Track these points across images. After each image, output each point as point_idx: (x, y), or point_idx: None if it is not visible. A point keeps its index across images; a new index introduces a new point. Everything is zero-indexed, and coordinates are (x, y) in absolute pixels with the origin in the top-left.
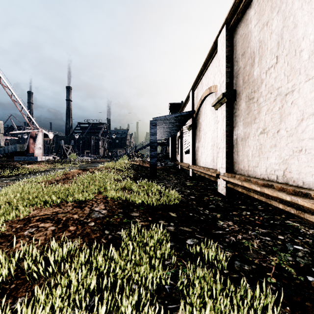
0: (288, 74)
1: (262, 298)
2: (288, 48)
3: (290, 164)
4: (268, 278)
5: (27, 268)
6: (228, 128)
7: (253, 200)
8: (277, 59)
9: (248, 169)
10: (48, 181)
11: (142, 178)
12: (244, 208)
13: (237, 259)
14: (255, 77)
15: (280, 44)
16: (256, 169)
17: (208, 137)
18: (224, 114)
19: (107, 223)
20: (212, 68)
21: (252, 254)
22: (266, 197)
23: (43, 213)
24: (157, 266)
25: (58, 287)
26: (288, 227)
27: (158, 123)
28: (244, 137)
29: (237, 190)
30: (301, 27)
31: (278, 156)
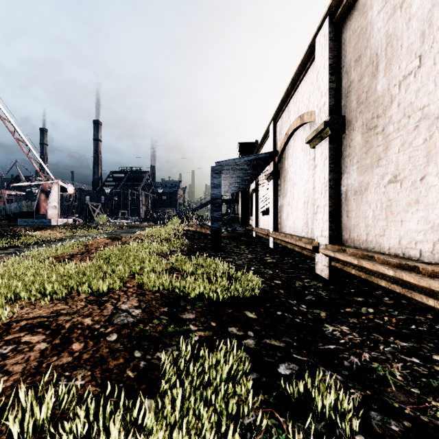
0: None
1: None
2: None
3: None
4: None
5: None
6: (332, 176)
7: (374, 288)
8: (421, 60)
9: (366, 239)
10: (59, 256)
11: (200, 251)
12: (361, 301)
13: (374, 407)
14: (380, 93)
15: (427, 35)
16: (381, 239)
17: (298, 190)
18: (327, 154)
19: (139, 335)
20: (305, 87)
21: (397, 395)
22: (402, 285)
23: (36, 313)
24: None
25: None
26: None
27: (223, 171)
28: (359, 189)
29: (348, 271)
30: None
31: (424, 218)
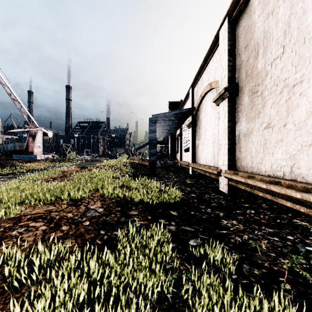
0: (296, 64)
1: (281, 310)
2: (296, 36)
3: (298, 160)
4: (282, 284)
5: (9, 274)
6: (230, 124)
7: (257, 198)
8: (284, 49)
9: (251, 166)
10: (45, 179)
11: (141, 176)
12: (247, 206)
13: (245, 262)
14: (259, 69)
15: (287, 33)
16: (260, 166)
17: (208, 134)
18: (226, 109)
19: (103, 222)
20: (212, 64)
21: (261, 257)
22: (272, 195)
23: (36, 211)
24: (158, 272)
25: (39, 300)
26: (296, 227)
27: (157, 121)
28: (247, 133)
29: (239, 187)
30: (311, 13)
31: (285, 151)
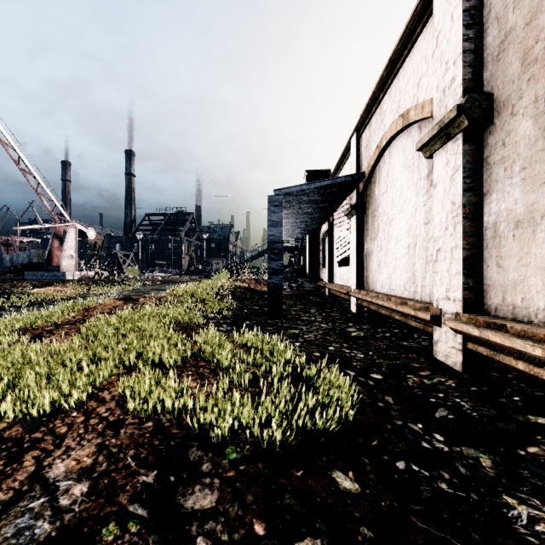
0: None
1: None
2: None
3: None
4: None
5: None
6: (469, 198)
7: None
8: None
9: (544, 307)
10: (39, 326)
11: (252, 317)
12: None
13: None
14: None
15: None
16: None
17: (397, 227)
18: (458, 162)
19: None
20: (411, 68)
21: None
22: None
23: None
24: None
25: None
26: None
27: (285, 203)
28: (526, 217)
29: (507, 363)
30: None
31: None
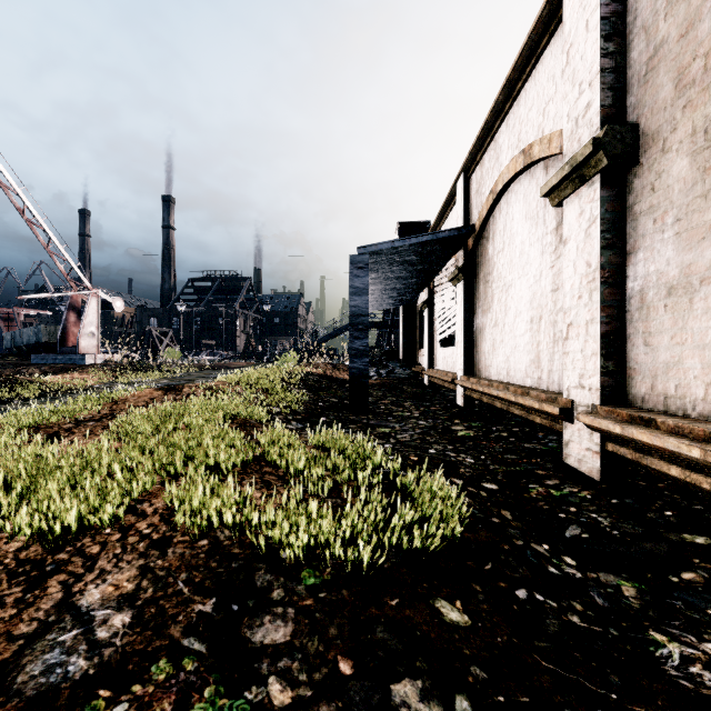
0: None
1: None
2: None
3: None
4: None
5: None
6: (608, 258)
7: None
8: None
9: (704, 396)
10: (55, 423)
11: (329, 412)
12: (708, 547)
13: None
14: None
15: None
16: None
17: (517, 296)
18: (595, 212)
19: None
20: (534, 90)
21: None
22: None
23: None
24: None
25: None
26: None
27: (372, 265)
28: (681, 282)
29: (657, 468)
30: None
31: None
